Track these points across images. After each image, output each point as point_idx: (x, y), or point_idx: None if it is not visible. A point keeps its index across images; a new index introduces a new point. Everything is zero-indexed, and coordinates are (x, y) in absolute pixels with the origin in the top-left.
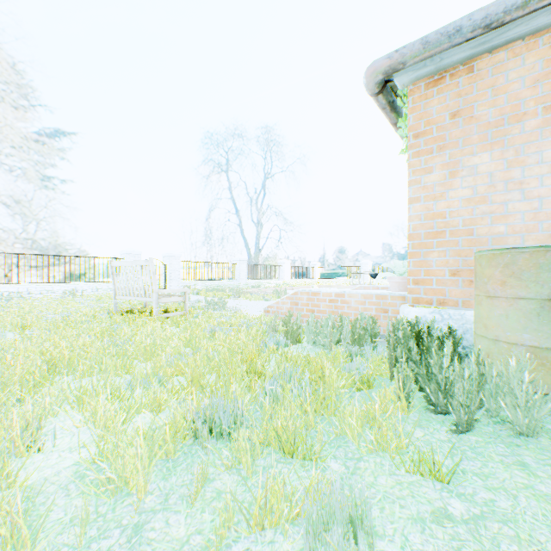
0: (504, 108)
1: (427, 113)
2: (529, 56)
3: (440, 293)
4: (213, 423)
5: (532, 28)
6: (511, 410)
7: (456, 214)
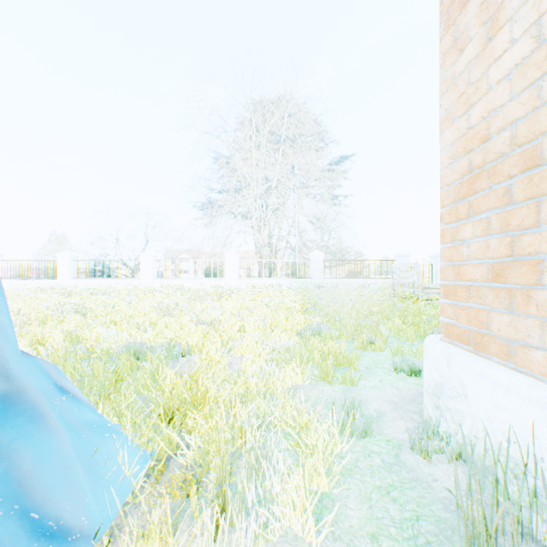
0: None
1: None
2: None
3: None
4: None
5: None
6: None
7: None
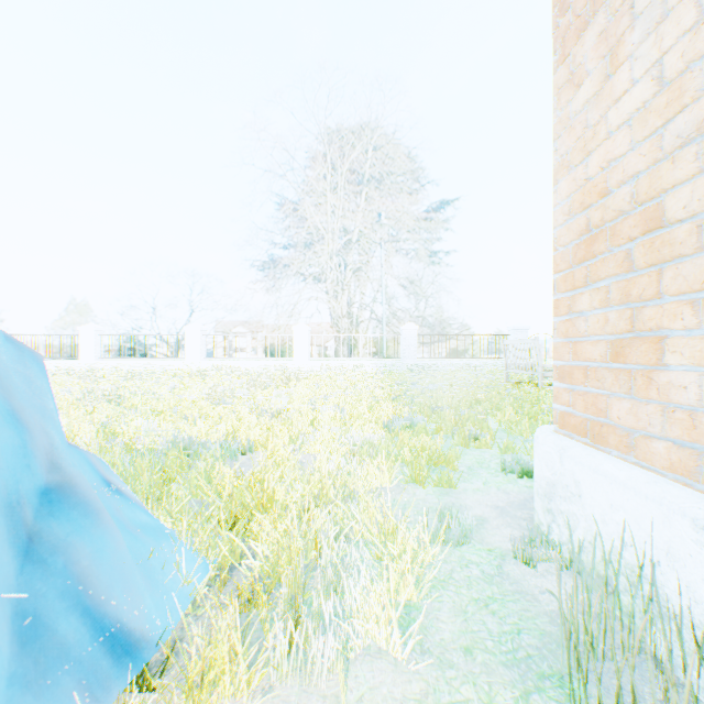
0: None
1: None
2: None
3: None
4: None
5: None
6: None
7: None
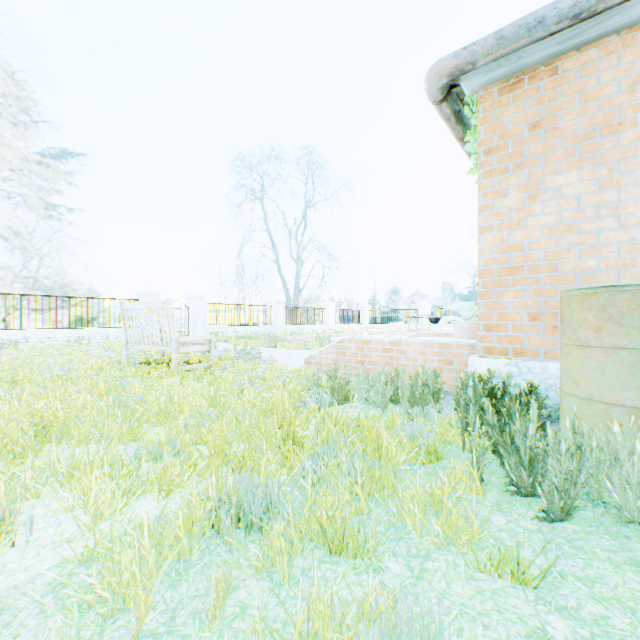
0: (596, 116)
1: (501, 124)
2: (625, 53)
3: (517, 341)
4: (238, 508)
5: (630, 20)
6: (617, 490)
7: (537, 246)
